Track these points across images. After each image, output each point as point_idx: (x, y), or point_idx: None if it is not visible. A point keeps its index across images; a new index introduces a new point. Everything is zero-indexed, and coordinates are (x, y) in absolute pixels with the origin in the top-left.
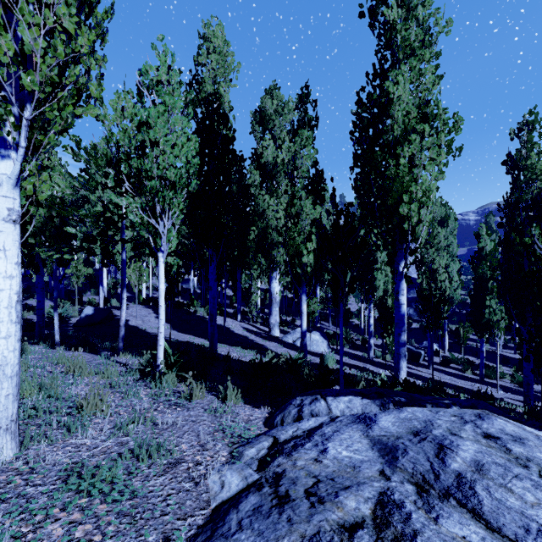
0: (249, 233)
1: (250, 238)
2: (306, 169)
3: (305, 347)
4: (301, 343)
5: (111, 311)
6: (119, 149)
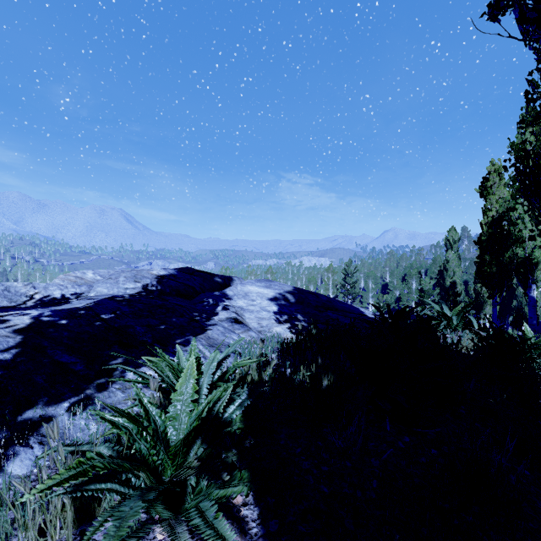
0: (512, 302)
1: (513, 304)
2: None
3: None
4: None
5: None
6: None
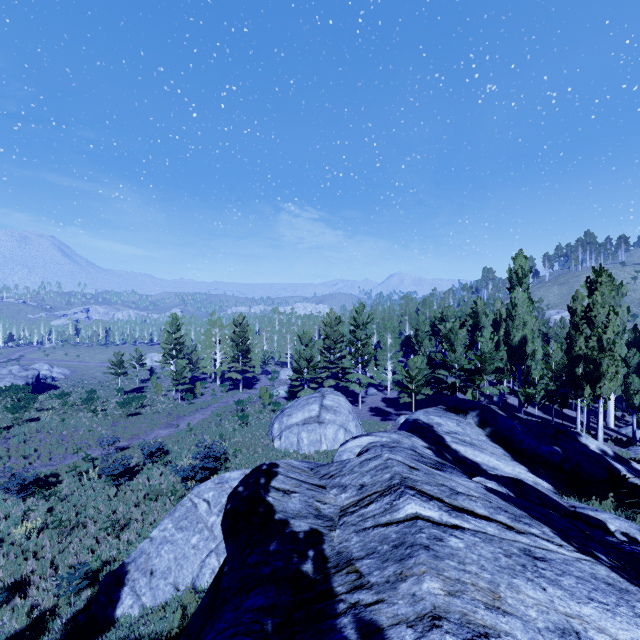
0: None
1: None
2: (636, 363)
3: (635, 437)
4: (633, 435)
5: (506, 400)
6: (561, 368)
